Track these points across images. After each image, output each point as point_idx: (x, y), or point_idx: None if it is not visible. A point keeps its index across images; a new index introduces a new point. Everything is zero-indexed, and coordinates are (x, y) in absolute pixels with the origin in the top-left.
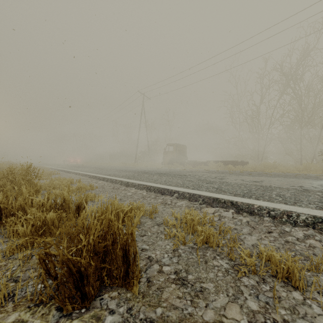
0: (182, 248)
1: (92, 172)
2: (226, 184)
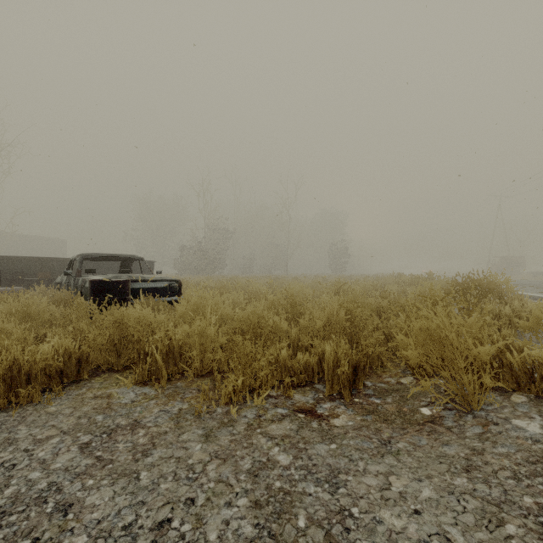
0: None
1: None
2: None
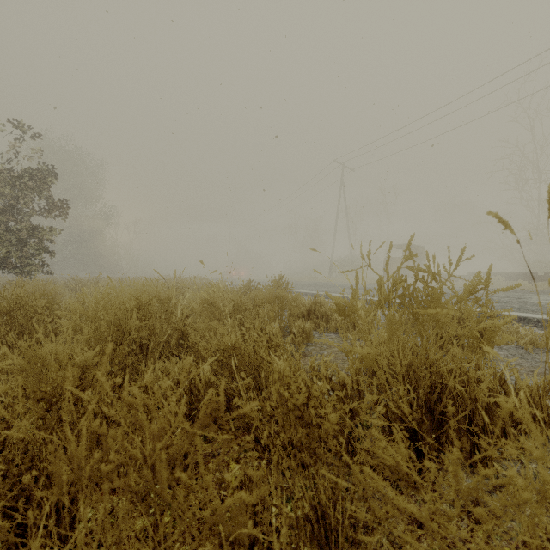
0: (505, 347)
1: (296, 288)
2: (531, 304)
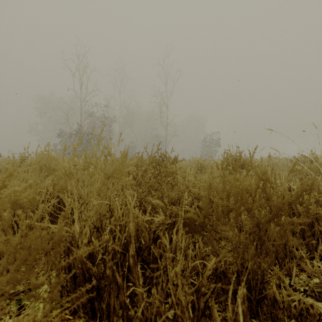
0: None
1: None
2: None
